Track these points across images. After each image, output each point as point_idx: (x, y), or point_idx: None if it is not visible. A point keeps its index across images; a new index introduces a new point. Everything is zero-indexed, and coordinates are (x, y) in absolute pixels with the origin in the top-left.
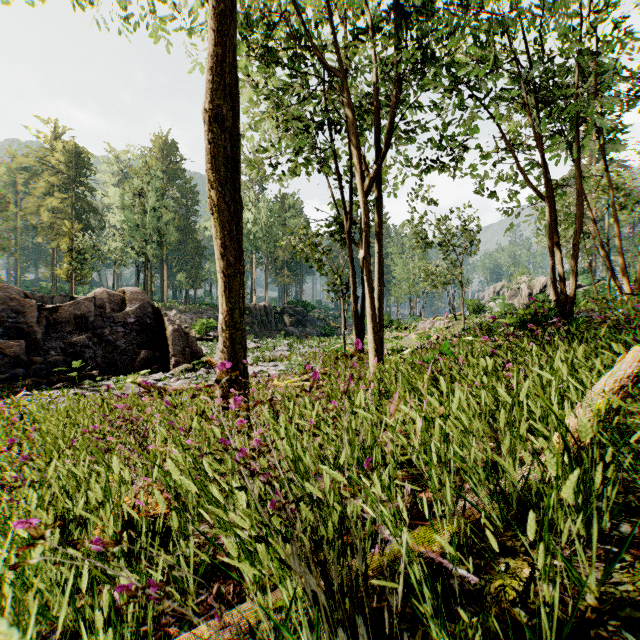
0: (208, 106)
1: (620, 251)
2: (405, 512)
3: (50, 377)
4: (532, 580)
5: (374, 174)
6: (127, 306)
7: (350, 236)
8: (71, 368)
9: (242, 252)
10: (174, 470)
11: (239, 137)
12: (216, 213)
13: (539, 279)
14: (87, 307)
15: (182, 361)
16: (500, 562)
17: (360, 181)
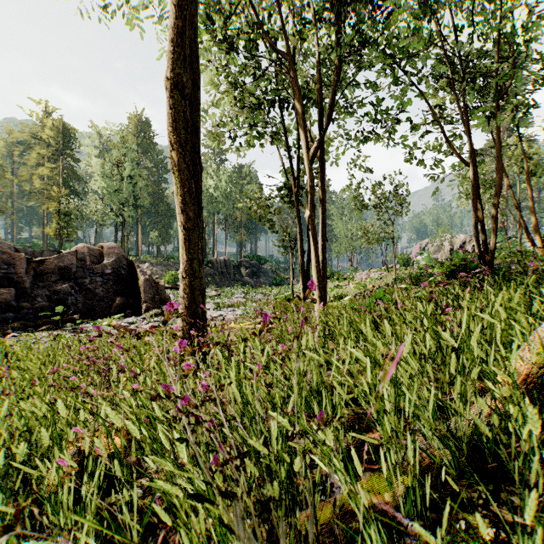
0: (169, 74)
1: (533, 211)
2: (359, 468)
3: (37, 320)
4: (498, 542)
5: (318, 143)
6: (105, 259)
7: (297, 199)
8: (55, 313)
9: (201, 209)
10: (114, 418)
11: (199, 106)
12: (176, 172)
13: (459, 237)
14: (70, 260)
15: (152, 307)
16: (458, 517)
17: (306, 150)
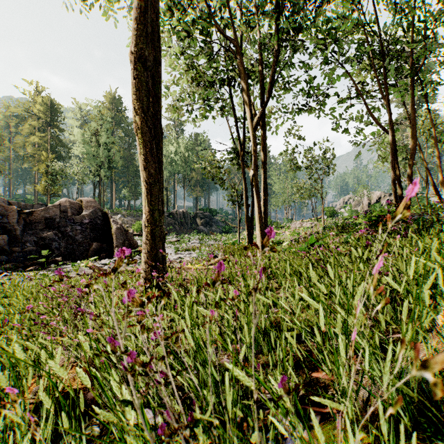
0: (133, 49)
1: (440, 170)
2: (322, 435)
3: (26, 262)
4: None
5: (261, 114)
6: (83, 211)
7: (243, 161)
8: (41, 255)
9: (161, 167)
10: (60, 370)
11: (159, 79)
12: (139, 134)
13: (375, 193)
14: (54, 212)
15: None
16: None
17: (251, 119)
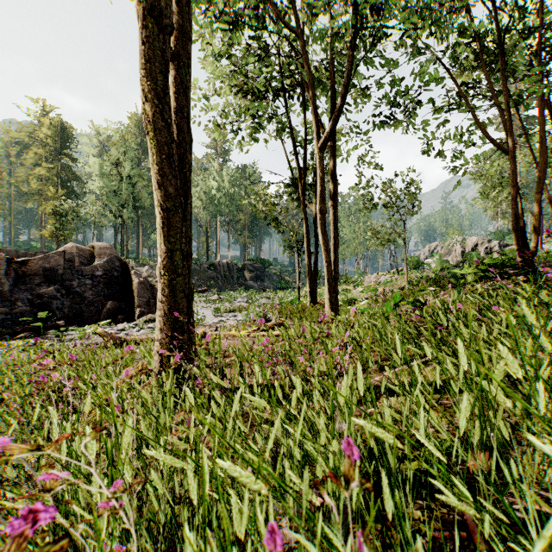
0: None
1: None
2: None
3: (16, 327)
4: None
5: (329, 129)
6: (96, 260)
7: (304, 196)
8: (38, 318)
9: (188, 189)
10: None
11: (186, 61)
12: (149, 132)
13: (471, 239)
14: (56, 261)
15: (147, 312)
16: None
17: (315, 136)
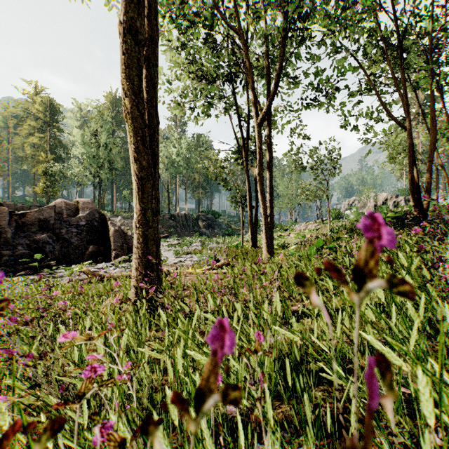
0: (119, 18)
1: None
2: None
3: (17, 266)
4: None
5: (266, 109)
6: (80, 212)
7: (247, 161)
8: (34, 259)
9: (156, 160)
10: None
11: (154, 62)
12: (128, 120)
13: (382, 194)
14: (49, 213)
15: (121, 254)
16: None
17: (255, 115)
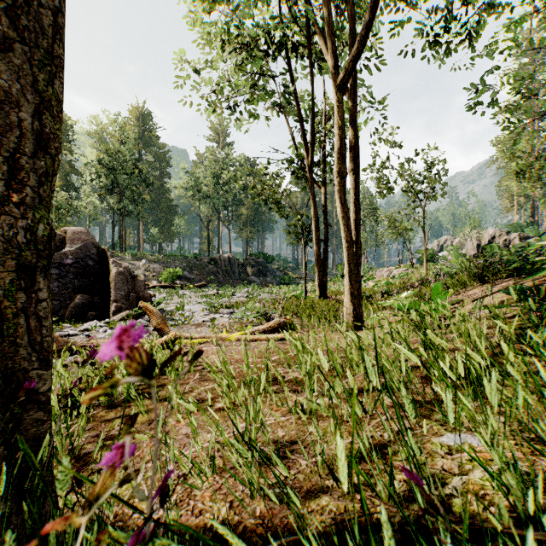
0: None
1: None
2: None
3: None
4: None
5: (353, 56)
6: (67, 246)
7: (312, 172)
8: None
9: None
10: None
11: None
12: None
13: (487, 231)
14: None
15: (125, 307)
16: None
17: (333, 71)
